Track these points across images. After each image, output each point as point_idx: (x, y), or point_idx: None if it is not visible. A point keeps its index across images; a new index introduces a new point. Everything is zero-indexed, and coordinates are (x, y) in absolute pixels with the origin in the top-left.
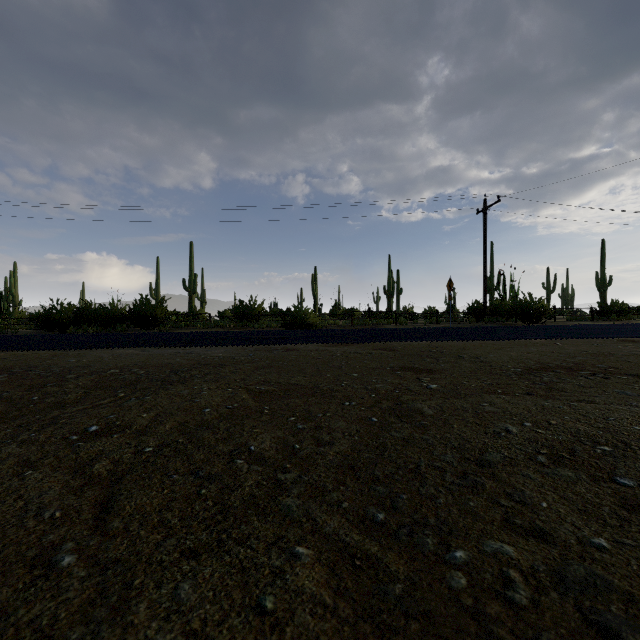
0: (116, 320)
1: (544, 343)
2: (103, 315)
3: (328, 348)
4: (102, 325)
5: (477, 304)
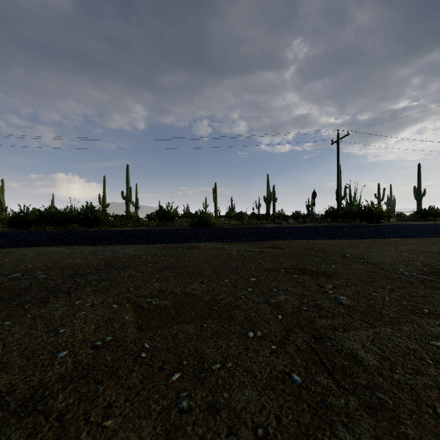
0: (69, 221)
1: (403, 241)
2: (59, 217)
3: (225, 246)
4: (58, 224)
5: (332, 209)
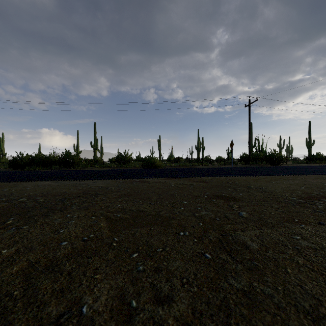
0: (52, 163)
1: (293, 177)
2: (45, 160)
3: (166, 181)
4: (45, 166)
5: (245, 155)
